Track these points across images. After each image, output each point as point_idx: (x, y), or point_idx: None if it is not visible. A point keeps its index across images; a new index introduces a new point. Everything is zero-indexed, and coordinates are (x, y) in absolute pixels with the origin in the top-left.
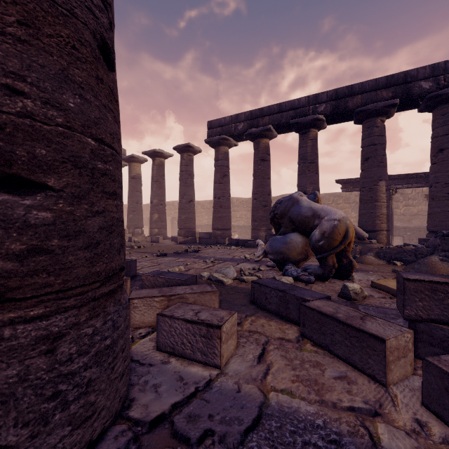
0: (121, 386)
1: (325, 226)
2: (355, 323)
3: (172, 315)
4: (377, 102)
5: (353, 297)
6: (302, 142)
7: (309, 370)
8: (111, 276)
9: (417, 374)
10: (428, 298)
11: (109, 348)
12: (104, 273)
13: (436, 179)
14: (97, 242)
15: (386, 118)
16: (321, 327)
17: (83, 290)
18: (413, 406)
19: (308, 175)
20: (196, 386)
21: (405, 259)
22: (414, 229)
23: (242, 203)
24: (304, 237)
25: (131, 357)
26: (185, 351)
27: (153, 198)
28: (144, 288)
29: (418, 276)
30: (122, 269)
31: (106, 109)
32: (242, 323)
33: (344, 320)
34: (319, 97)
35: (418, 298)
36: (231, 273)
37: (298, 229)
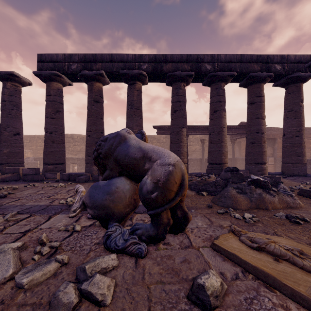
0: None
1: (159, 172)
2: None
3: None
4: (182, 71)
5: (213, 305)
6: (130, 91)
7: None
8: None
9: None
10: None
11: None
12: None
13: (213, 129)
14: None
15: (186, 84)
16: None
17: None
18: None
19: (134, 119)
20: None
21: (208, 190)
22: (195, 160)
23: (82, 139)
24: (132, 182)
25: None
26: None
27: None
28: None
29: None
30: None
31: None
32: None
33: None
34: (143, 57)
35: None
36: (2, 270)
37: (126, 172)
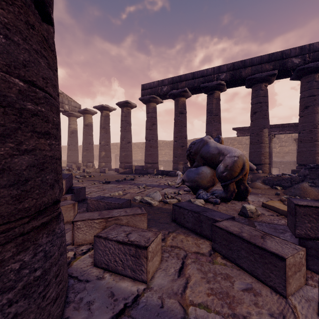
0: (55, 309)
1: (228, 161)
2: (258, 242)
3: (106, 236)
4: (262, 72)
5: (250, 216)
6: (209, 100)
7: (221, 282)
8: (43, 209)
9: (309, 284)
10: (315, 220)
11: (40, 278)
12: (33, 209)
13: (303, 127)
14: (26, 179)
15: (268, 84)
16: (229, 244)
17: (8, 227)
18: (311, 318)
19: (213, 124)
20: (125, 303)
21: (283, 185)
22: (286, 162)
23: (166, 144)
24: (211, 169)
25: (71, 273)
26: (117, 267)
27: (101, 140)
28: (89, 210)
29: (305, 202)
30: (57, 201)
31: (39, 55)
32: (165, 239)
33: (249, 240)
34: (221, 68)
35: (307, 220)
36: (158, 197)
37: (207, 163)
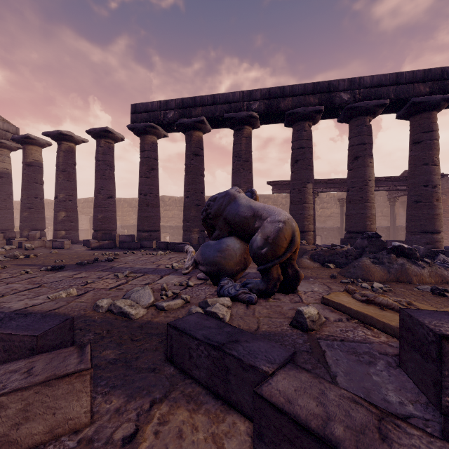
0: None
1: (269, 229)
2: None
3: None
4: (306, 107)
5: (310, 327)
6: (237, 138)
7: None
8: None
9: None
10: None
11: None
12: None
13: (352, 184)
14: None
15: (313, 123)
16: None
17: None
18: None
19: (242, 174)
20: None
21: (337, 262)
22: (329, 229)
23: (175, 202)
24: (242, 242)
25: None
26: None
27: (59, 191)
28: None
29: (448, 323)
30: None
31: None
32: (138, 436)
33: None
34: (253, 94)
35: None
36: (146, 298)
37: (235, 232)
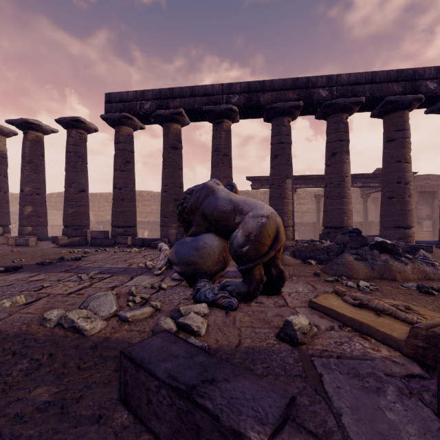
0: None
1: (251, 225)
2: None
3: None
4: (285, 102)
5: (300, 341)
6: (216, 132)
7: None
8: None
9: None
10: None
11: None
12: None
13: (330, 180)
14: None
15: (292, 119)
16: None
17: None
18: None
19: (222, 168)
20: None
21: (318, 258)
22: (306, 224)
23: (153, 197)
24: (221, 239)
25: None
26: None
27: (25, 184)
28: None
29: None
30: None
31: None
32: None
33: None
34: (233, 87)
35: None
36: (107, 307)
37: (214, 228)
